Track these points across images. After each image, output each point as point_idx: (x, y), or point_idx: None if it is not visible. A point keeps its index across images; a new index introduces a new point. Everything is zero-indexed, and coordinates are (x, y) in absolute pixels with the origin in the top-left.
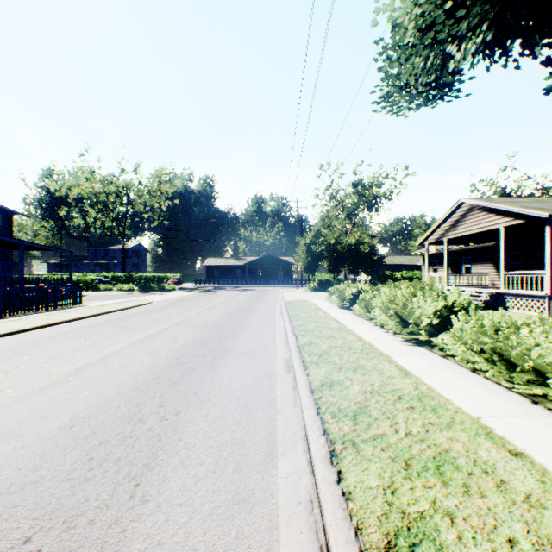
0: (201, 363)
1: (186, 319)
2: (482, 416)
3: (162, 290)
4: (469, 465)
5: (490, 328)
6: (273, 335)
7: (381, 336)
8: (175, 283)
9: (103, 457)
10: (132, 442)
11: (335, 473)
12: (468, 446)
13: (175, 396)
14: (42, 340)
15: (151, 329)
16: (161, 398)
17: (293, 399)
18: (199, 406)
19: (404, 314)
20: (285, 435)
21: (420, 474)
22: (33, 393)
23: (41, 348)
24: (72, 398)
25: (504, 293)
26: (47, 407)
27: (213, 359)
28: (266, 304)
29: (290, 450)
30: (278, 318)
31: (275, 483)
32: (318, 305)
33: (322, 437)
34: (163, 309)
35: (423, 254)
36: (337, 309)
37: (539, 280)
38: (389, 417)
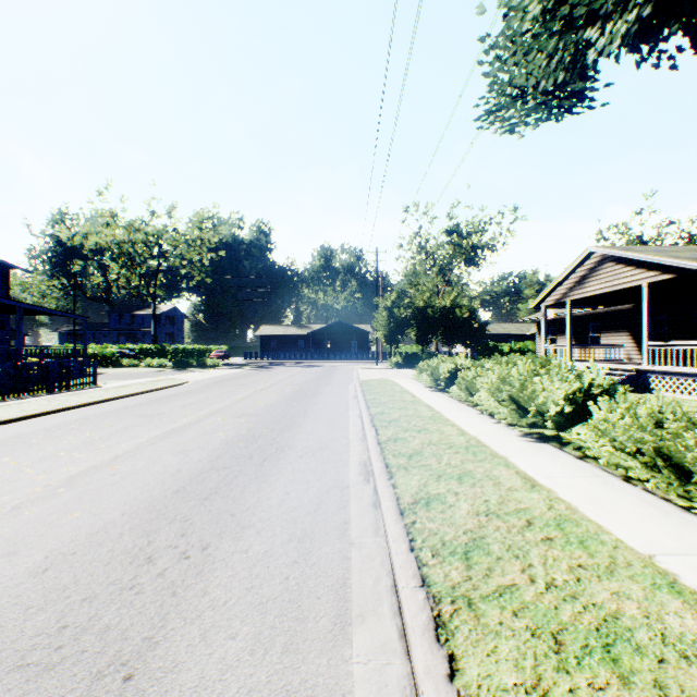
0: (245, 468)
1: (230, 405)
2: (656, 553)
3: (203, 366)
4: (656, 643)
5: (648, 419)
6: (345, 426)
7: (491, 429)
8: (220, 357)
9: (83, 625)
10: (131, 596)
11: (445, 659)
12: (647, 607)
13: (204, 518)
14: (33, 434)
15: (182, 418)
16: (184, 523)
17: (374, 524)
18: (238, 535)
19: (521, 399)
20: (364, 584)
21: (581, 662)
22: (0, 514)
23: (29, 445)
24: (55, 521)
25: (647, 370)
26: (16, 537)
27: (262, 461)
28: (335, 384)
29: (371, 612)
30: (351, 404)
31: (349, 674)
32: (404, 386)
33: (419, 591)
34: (201, 391)
35: (538, 319)
36: (429, 391)
37: (695, 353)
38: (518, 555)
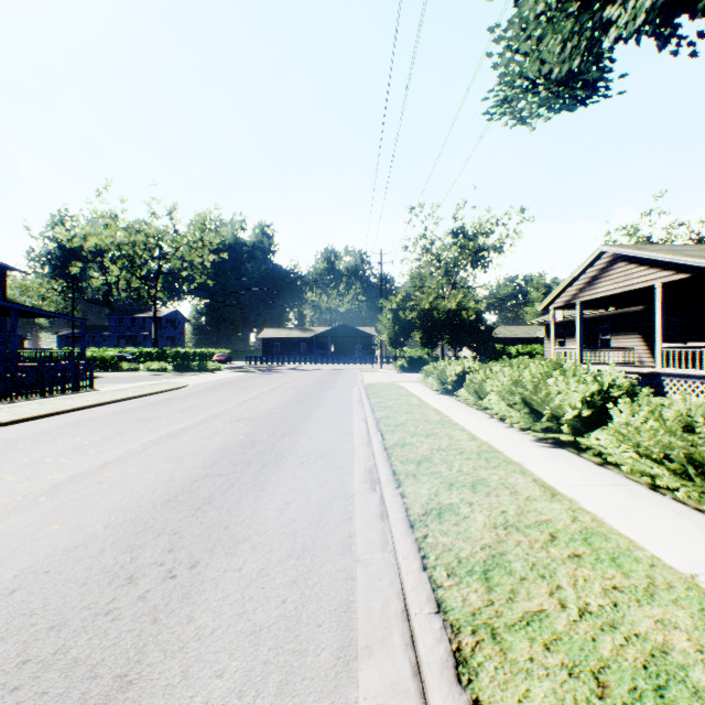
0: (242, 475)
1: (230, 409)
2: (698, 572)
3: (204, 370)
4: None
5: (675, 423)
6: (350, 431)
7: (503, 434)
8: (222, 361)
9: (46, 659)
10: (106, 624)
11: None
12: (699, 639)
13: (195, 531)
14: (21, 438)
15: (179, 422)
16: (172, 536)
17: (381, 538)
18: (231, 551)
19: (535, 402)
20: (371, 608)
21: None
22: None
23: (15, 450)
24: (31, 535)
25: (661, 373)
26: None
27: (261, 468)
28: (339, 387)
29: (379, 643)
30: (355, 407)
31: None
32: (410, 390)
33: (435, 619)
34: (201, 394)
35: (546, 322)
36: (436, 394)
37: None
38: (543, 574)
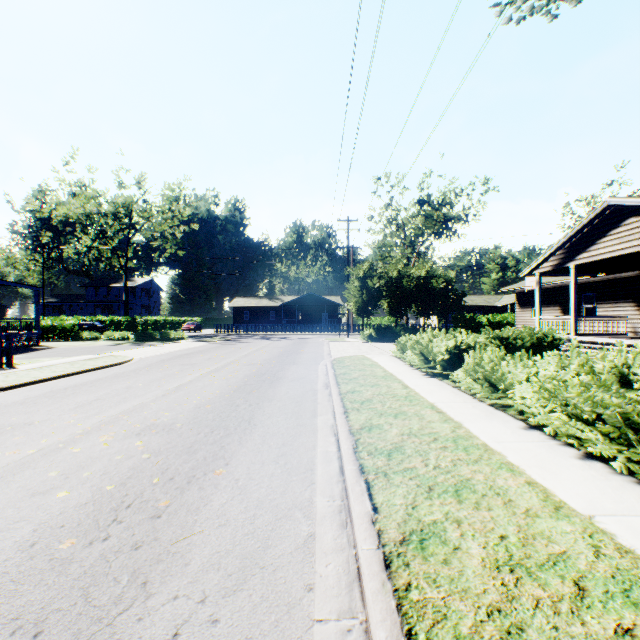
0: None
1: (148, 402)
2: None
3: (166, 339)
4: None
5: None
6: (309, 463)
7: (595, 483)
8: (191, 329)
9: None
10: None
11: None
12: None
13: None
14: None
15: (43, 437)
16: None
17: None
18: None
19: None
20: None
21: None
22: None
23: None
24: None
25: None
26: None
27: None
28: (302, 363)
29: None
30: (320, 399)
31: None
32: (386, 368)
33: None
34: (133, 374)
35: (518, 290)
36: (421, 376)
37: None
38: None
